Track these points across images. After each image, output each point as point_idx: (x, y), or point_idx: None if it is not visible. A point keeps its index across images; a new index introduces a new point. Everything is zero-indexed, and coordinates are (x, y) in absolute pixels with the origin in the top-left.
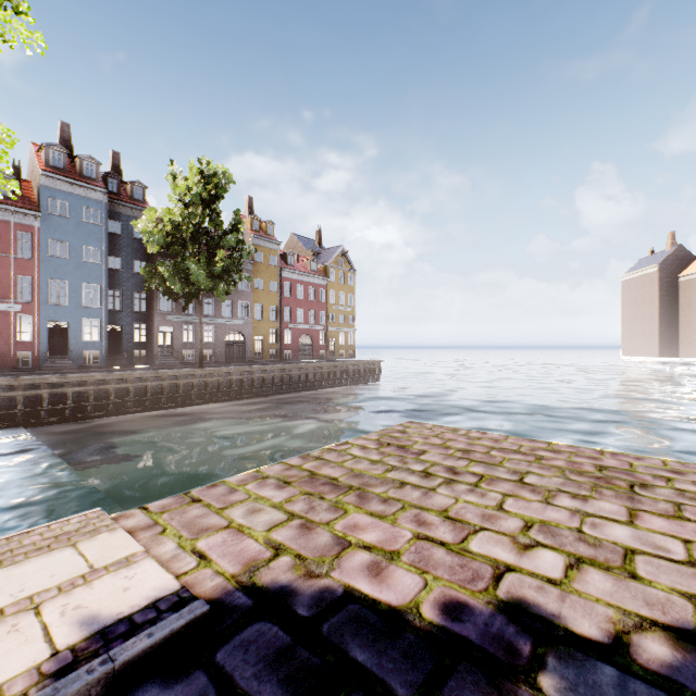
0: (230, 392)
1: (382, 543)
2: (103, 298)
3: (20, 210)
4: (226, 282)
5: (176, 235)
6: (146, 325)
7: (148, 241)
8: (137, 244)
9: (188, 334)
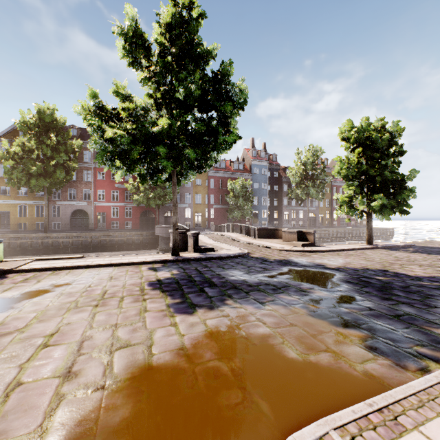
0: (320, 239)
1: (433, 246)
2: (267, 202)
3: (247, 174)
4: (321, 193)
5: (301, 177)
6: (277, 211)
7: (292, 181)
8: (274, 179)
9: (293, 214)
